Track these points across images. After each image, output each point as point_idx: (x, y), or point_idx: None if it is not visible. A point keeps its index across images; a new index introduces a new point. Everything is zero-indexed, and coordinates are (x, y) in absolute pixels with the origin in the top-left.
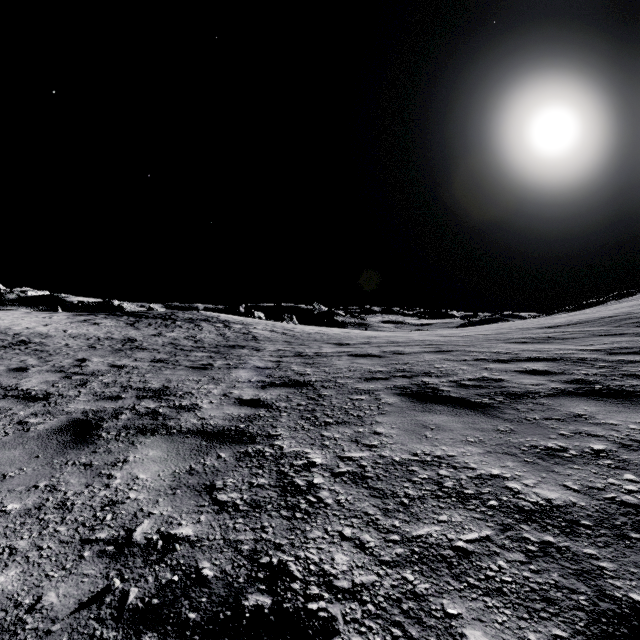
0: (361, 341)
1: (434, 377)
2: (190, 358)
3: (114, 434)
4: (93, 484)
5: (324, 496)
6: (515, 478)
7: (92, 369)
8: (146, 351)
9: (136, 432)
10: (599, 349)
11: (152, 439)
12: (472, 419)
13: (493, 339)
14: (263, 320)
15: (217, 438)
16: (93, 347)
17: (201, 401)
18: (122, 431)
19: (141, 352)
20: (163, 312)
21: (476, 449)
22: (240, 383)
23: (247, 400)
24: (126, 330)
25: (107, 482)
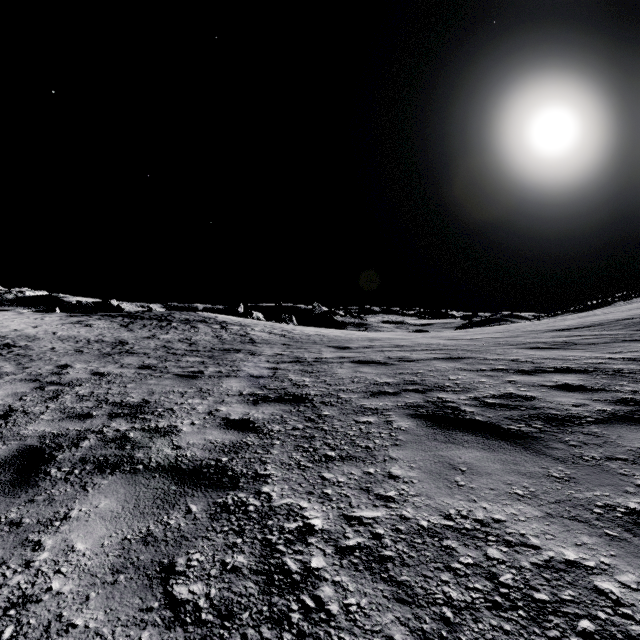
0: (363, 344)
1: (451, 392)
2: (181, 364)
3: (66, 471)
4: (9, 561)
5: (326, 596)
6: (604, 570)
7: (71, 377)
8: (135, 355)
9: (93, 468)
10: (633, 358)
11: (110, 480)
12: (512, 456)
13: (505, 343)
14: (262, 321)
15: (191, 479)
16: (80, 351)
17: (181, 422)
18: (77, 466)
19: (130, 357)
20: (159, 313)
21: (530, 509)
22: (230, 397)
23: (235, 421)
24: (119, 332)
25: (29, 557)
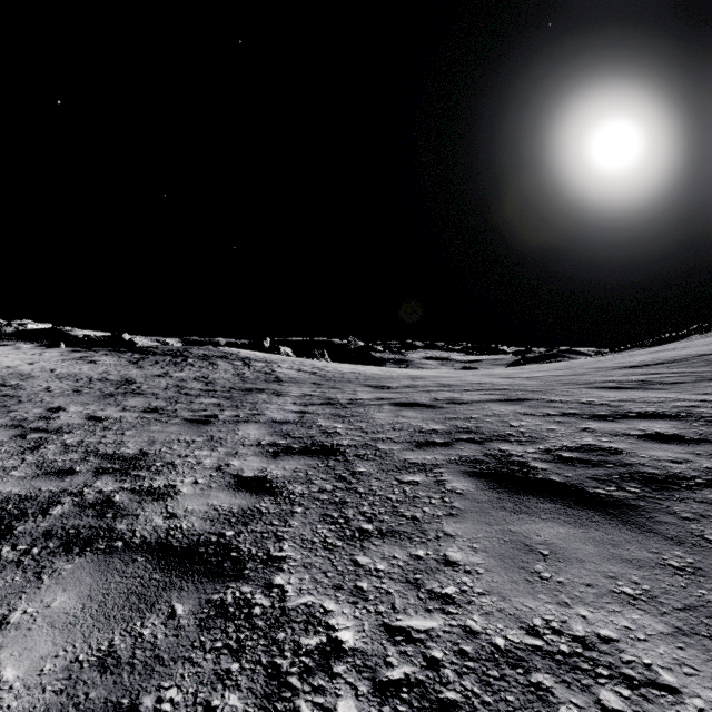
0: (405, 383)
1: (515, 443)
2: (193, 406)
3: (21, 550)
4: None
5: None
6: None
7: (61, 423)
8: (142, 396)
9: (58, 546)
10: None
11: (75, 563)
12: (607, 534)
13: (570, 382)
14: (290, 357)
15: (182, 563)
16: (78, 391)
17: (182, 480)
18: (37, 543)
19: (135, 398)
20: (175, 348)
21: (650, 620)
22: (245, 447)
23: (248, 479)
24: (127, 369)
25: None
